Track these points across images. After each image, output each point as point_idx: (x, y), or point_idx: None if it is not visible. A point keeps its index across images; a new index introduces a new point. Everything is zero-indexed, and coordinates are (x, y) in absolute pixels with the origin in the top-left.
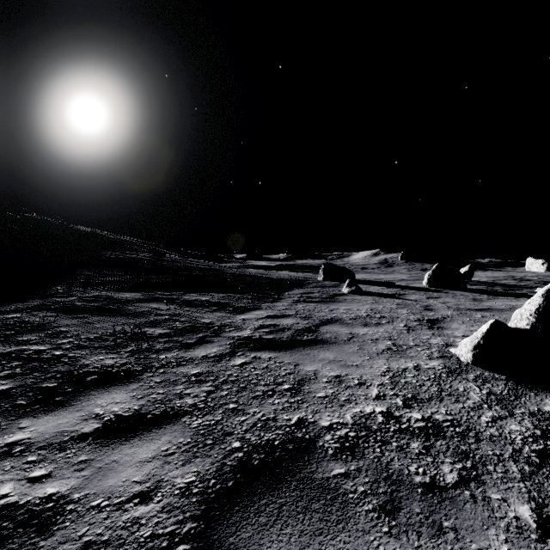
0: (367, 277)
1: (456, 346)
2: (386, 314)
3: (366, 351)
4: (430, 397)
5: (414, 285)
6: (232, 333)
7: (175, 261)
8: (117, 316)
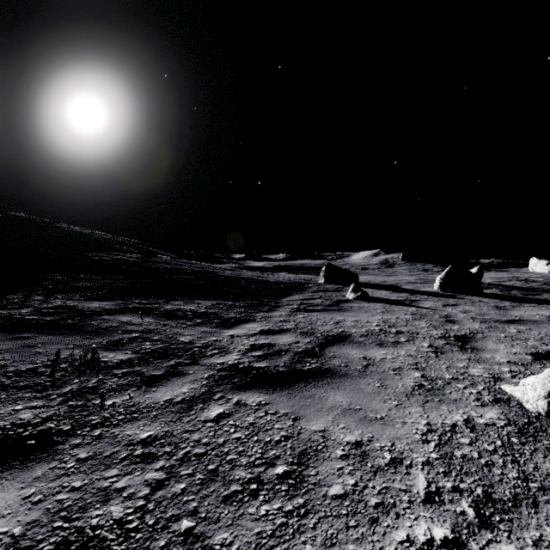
0: (371, 279)
1: (508, 381)
2: (402, 327)
3: (390, 389)
4: (514, 496)
5: (424, 289)
6: (214, 359)
7: (165, 263)
8: (72, 335)
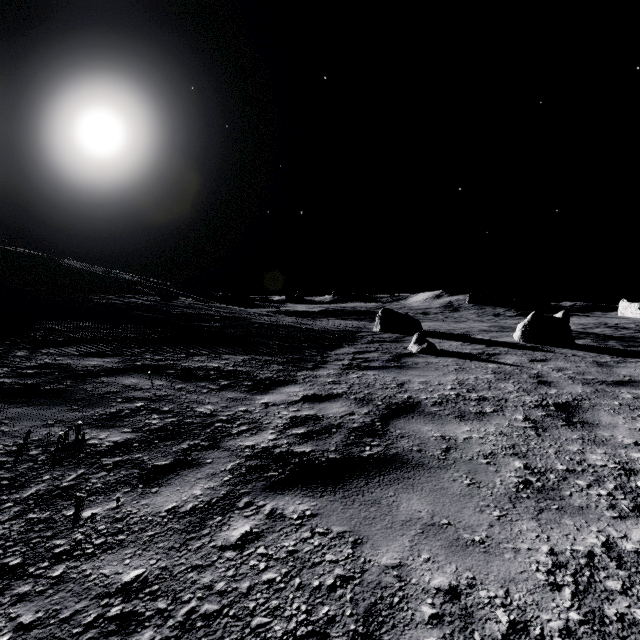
0: (435, 326)
1: None
2: (485, 392)
3: (486, 489)
4: None
5: (502, 340)
6: (241, 440)
7: (188, 307)
8: (54, 405)
